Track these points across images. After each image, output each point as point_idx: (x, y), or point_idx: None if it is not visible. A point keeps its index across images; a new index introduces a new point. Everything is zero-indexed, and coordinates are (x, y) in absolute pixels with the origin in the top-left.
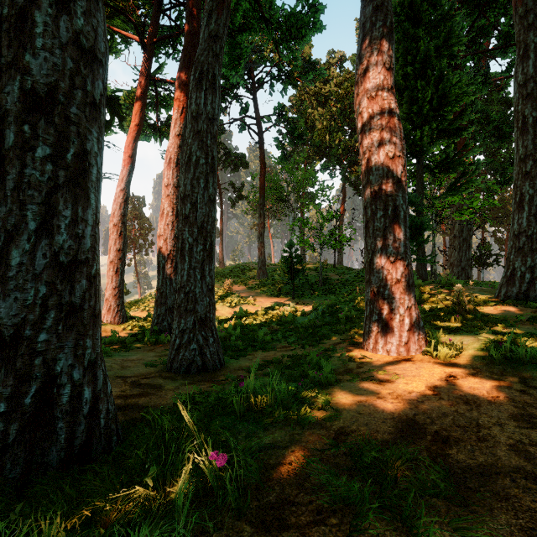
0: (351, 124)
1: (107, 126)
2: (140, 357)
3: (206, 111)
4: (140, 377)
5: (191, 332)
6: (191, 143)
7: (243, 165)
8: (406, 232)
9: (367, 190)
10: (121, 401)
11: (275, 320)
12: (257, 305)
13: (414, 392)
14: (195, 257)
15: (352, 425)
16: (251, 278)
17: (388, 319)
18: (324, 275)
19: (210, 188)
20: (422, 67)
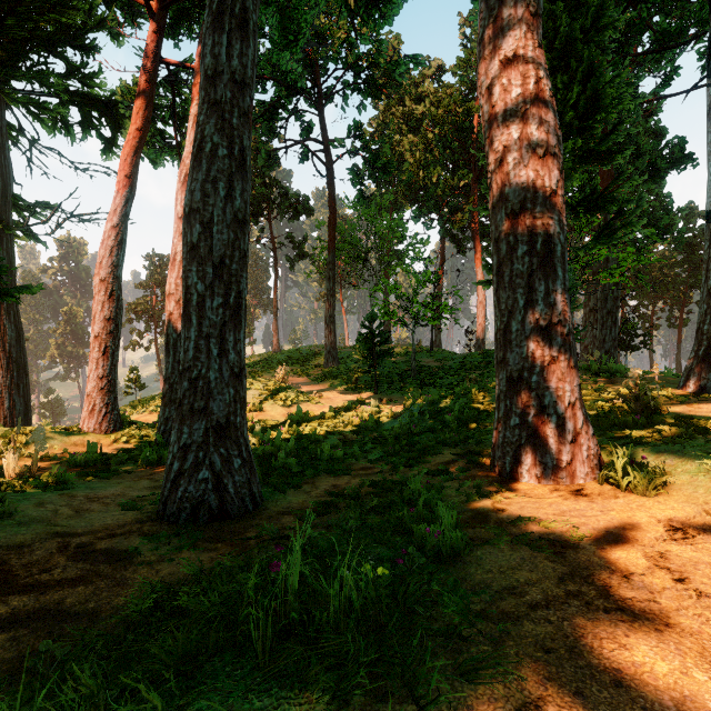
0: (454, 157)
1: (108, 146)
2: (119, 491)
3: (231, 68)
4: (100, 533)
5: (201, 449)
6: (204, 121)
7: (306, 212)
8: (565, 279)
9: (499, 211)
10: (28, 599)
11: (350, 426)
12: (323, 404)
13: (634, 574)
14: (208, 317)
15: (546, 703)
16: (316, 367)
17: (538, 423)
18: (418, 361)
19: (236, 199)
20: (562, 57)
